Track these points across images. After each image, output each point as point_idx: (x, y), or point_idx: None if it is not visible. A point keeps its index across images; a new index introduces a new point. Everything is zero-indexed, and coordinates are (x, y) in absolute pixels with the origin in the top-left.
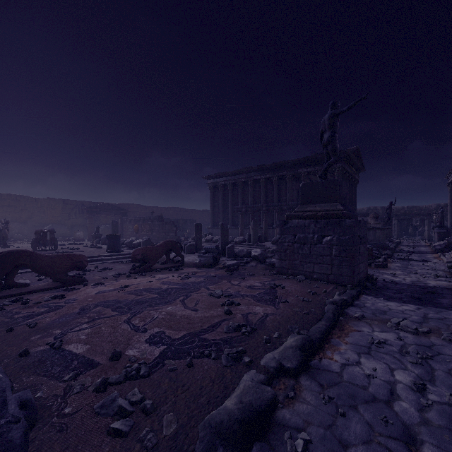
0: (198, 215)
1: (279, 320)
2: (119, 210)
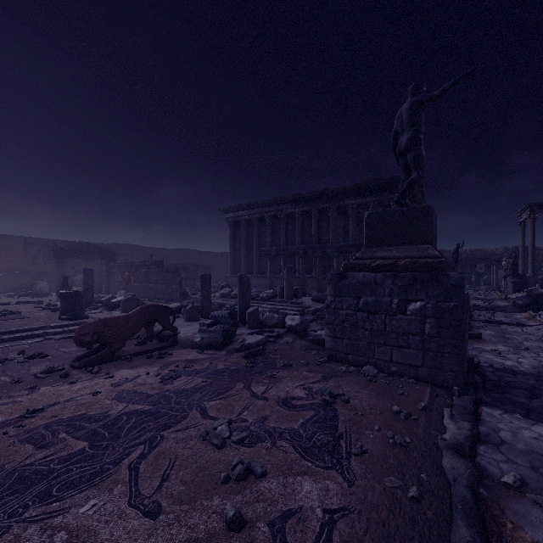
0: (216, 259)
1: None
2: (103, 252)
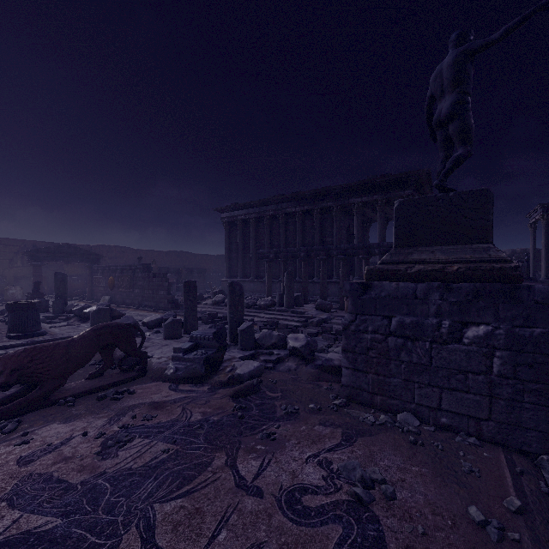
0: (212, 262)
1: None
2: (86, 254)
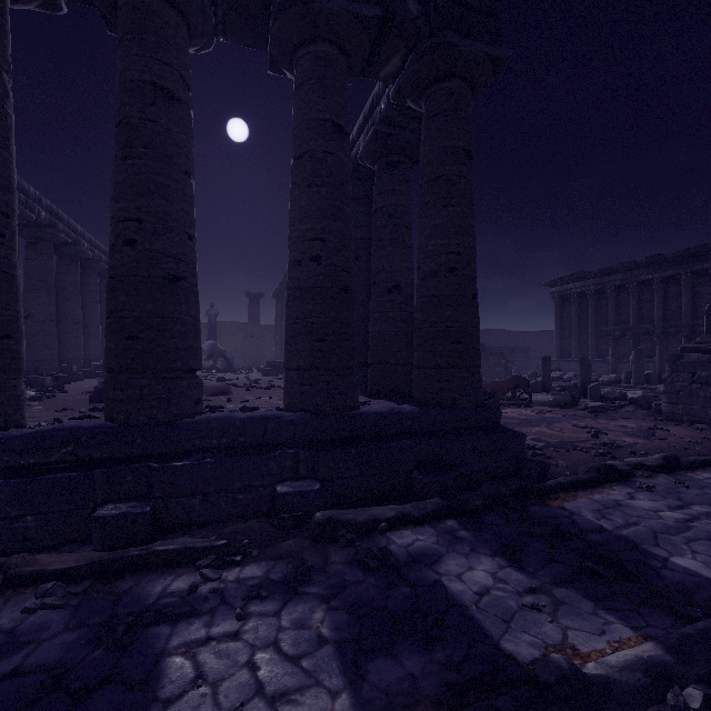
0: (531, 340)
1: (649, 448)
2: None
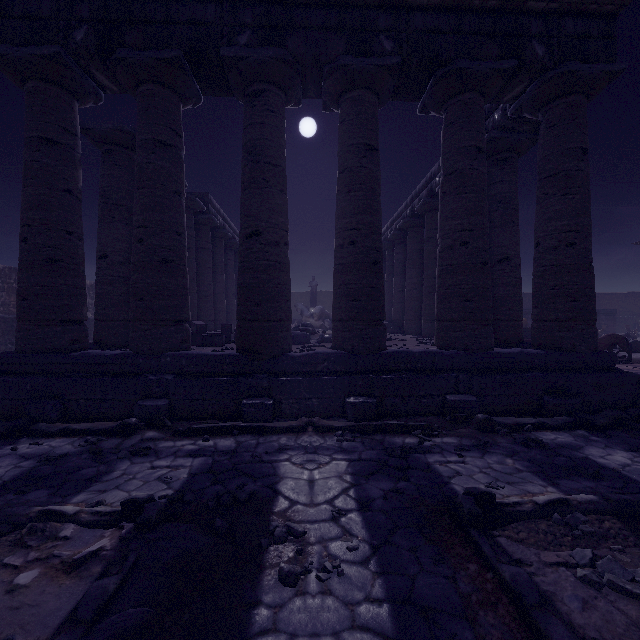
0: (617, 302)
1: None
2: None
